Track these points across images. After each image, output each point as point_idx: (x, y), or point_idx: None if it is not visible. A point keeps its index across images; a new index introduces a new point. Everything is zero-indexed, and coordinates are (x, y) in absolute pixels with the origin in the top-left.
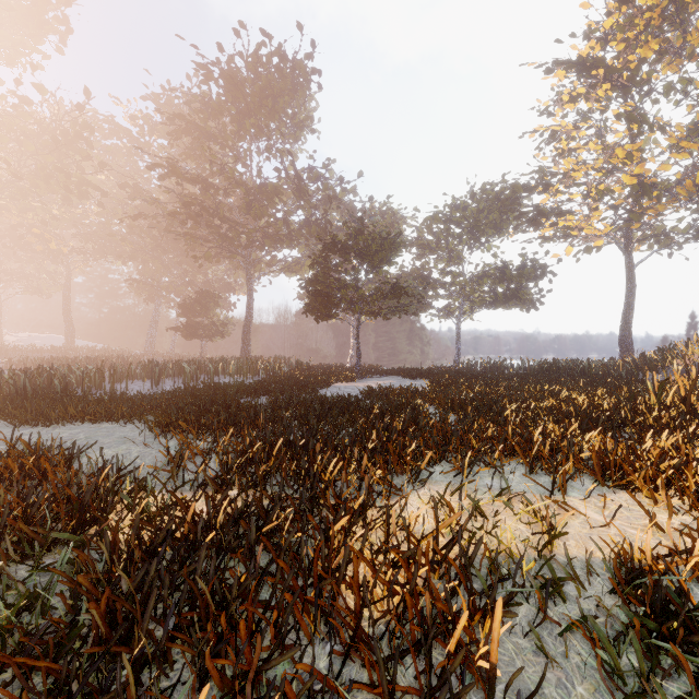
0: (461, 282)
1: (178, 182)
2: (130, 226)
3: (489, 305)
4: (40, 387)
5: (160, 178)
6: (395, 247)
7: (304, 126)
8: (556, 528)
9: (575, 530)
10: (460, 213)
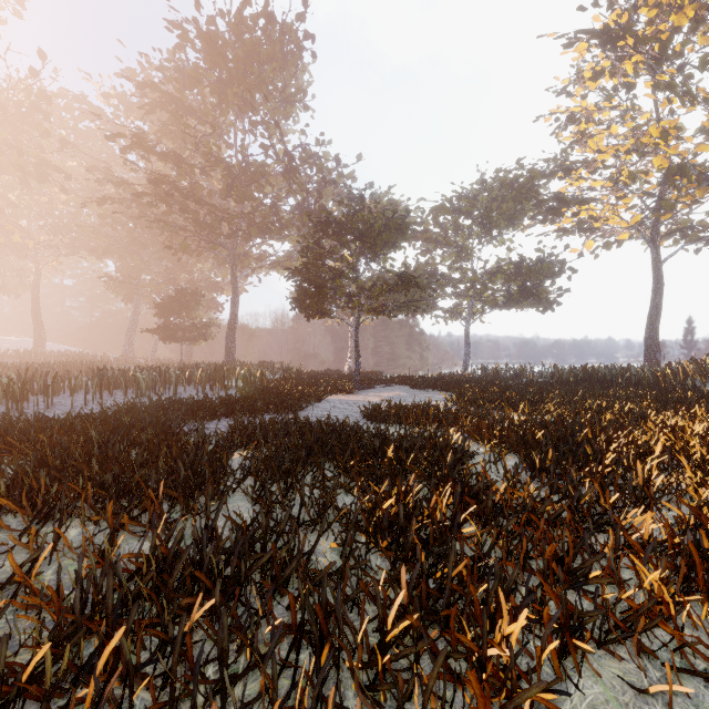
0: (472, 278)
1: (144, 156)
2: (101, 216)
3: (502, 304)
4: None
5: (121, 150)
6: (403, 229)
7: (295, 100)
8: None
9: None
10: (471, 202)
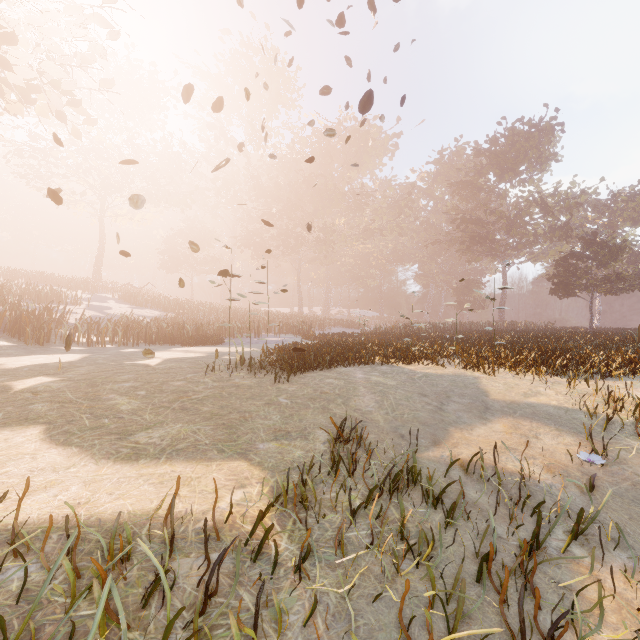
0: None
1: (466, 226)
2: (423, 245)
3: None
4: (443, 327)
5: (457, 226)
6: (621, 249)
7: (548, 159)
8: None
9: None
10: None
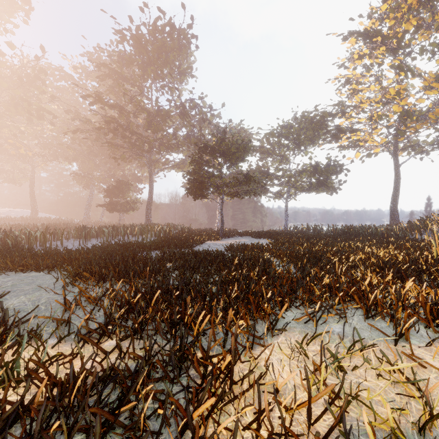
0: (288, 175)
1: (102, 107)
2: (72, 138)
3: (307, 190)
4: None
5: (89, 104)
6: (247, 150)
7: (186, 72)
8: (419, 387)
9: (435, 388)
10: (288, 130)
